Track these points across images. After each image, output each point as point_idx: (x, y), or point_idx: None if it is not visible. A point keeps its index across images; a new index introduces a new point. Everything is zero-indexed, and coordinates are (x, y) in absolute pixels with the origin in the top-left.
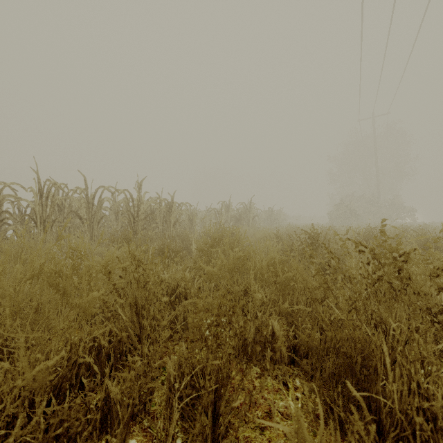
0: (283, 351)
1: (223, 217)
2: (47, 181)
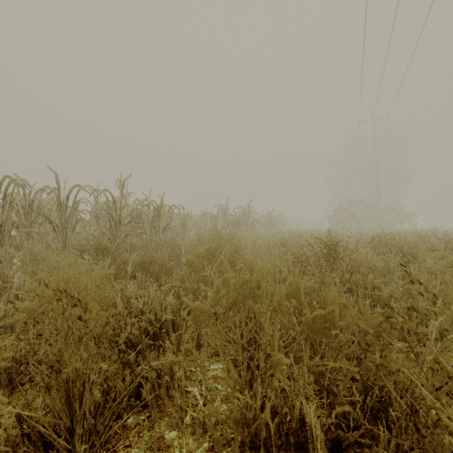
0: None
1: (220, 221)
2: (5, 177)
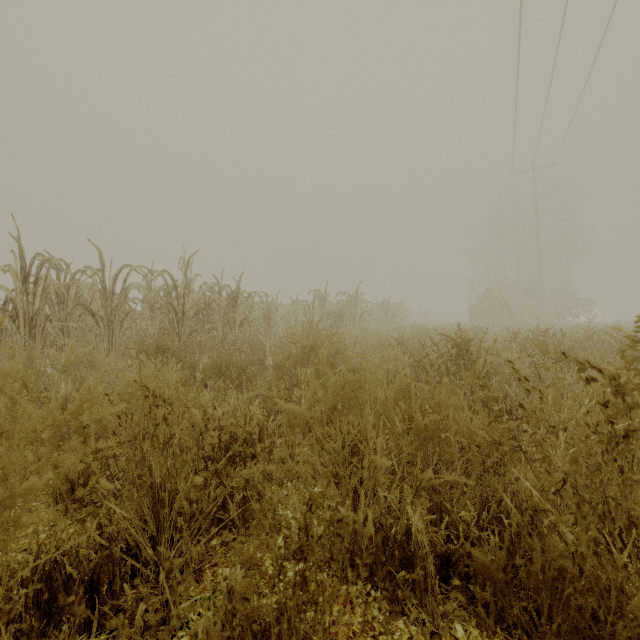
0: (430, 569)
1: (317, 313)
2: (37, 255)
